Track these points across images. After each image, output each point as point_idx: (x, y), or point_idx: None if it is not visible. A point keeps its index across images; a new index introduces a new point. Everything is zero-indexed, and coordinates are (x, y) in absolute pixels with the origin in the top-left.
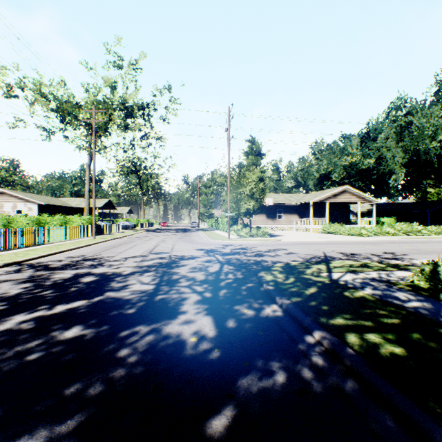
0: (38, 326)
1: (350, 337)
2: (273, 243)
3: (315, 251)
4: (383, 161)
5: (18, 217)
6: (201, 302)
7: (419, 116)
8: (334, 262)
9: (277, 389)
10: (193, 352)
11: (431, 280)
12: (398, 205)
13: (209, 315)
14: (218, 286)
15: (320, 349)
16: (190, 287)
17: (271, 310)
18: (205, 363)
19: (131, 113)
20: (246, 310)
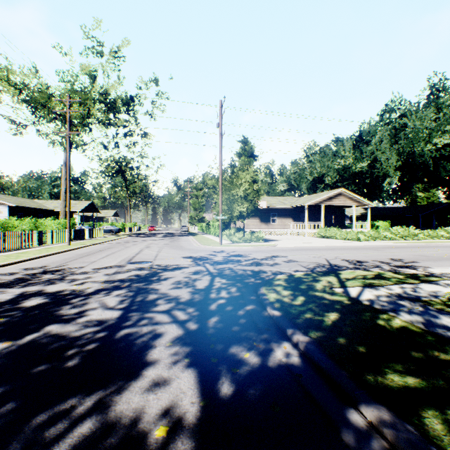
0: None
1: (429, 420)
2: (269, 249)
3: (317, 258)
4: (377, 164)
5: None
6: (182, 340)
7: (414, 118)
8: (344, 272)
9: None
10: None
11: None
12: (391, 209)
13: (192, 368)
14: (207, 310)
15: (384, 449)
16: (169, 313)
17: (284, 353)
18: None
19: (114, 107)
20: (247, 355)
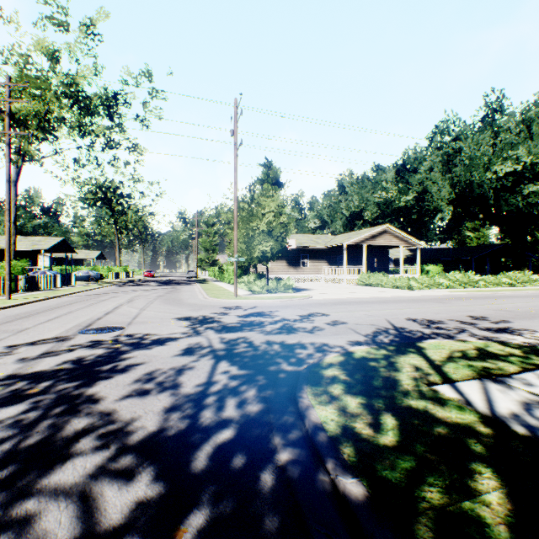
0: None
1: None
2: (302, 302)
3: (372, 318)
4: (427, 196)
5: None
6: None
7: (470, 142)
8: (426, 344)
9: None
10: None
11: None
12: (439, 251)
13: None
14: (186, 475)
15: None
16: (83, 496)
17: None
18: None
19: (88, 106)
20: None
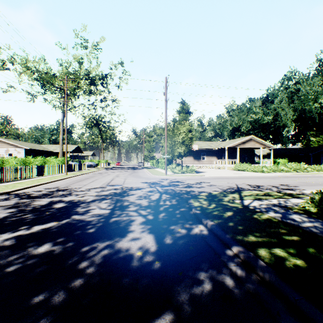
0: (18, 243)
1: (261, 251)
2: (198, 178)
3: (230, 184)
4: (279, 117)
5: (10, 159)
6: (145, 223)
7: (305, 85)
8: (244, 191)
9: (206, 295)
10: (139, 264)
11: (319, 205)
12: (289, 150)
13: (151, 234)
14: (158, 210)
15: (238, 261)
16: (137, 211)
17: (199, 229)
18: (148, 273)
19: (94, 82)
20: (179, 229)
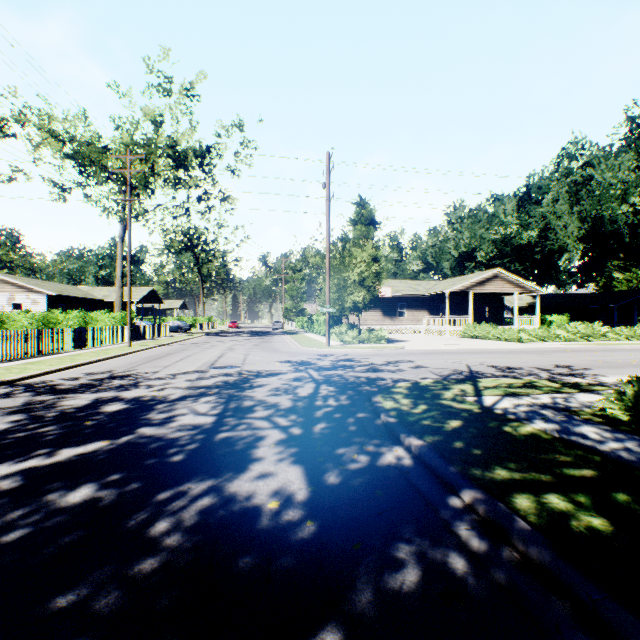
0: (27, 484)
1: (520, 500)
2: (392, 352)
3: (455, 364)
4: (551, 233)
5: (16, 315)
6: (286, 442)
7: (603, 168)
8: (484, 380)
9: (409, 591)
10: (272, 527)
11: (635, 407)
12: (572, 297)
13: (298, 465)
14: (312, 417)
15: (474, 520)
16: (269, 420)
17: (394, 455)
18: (291, 546)
19: (184, 161)
20: (355, 456)
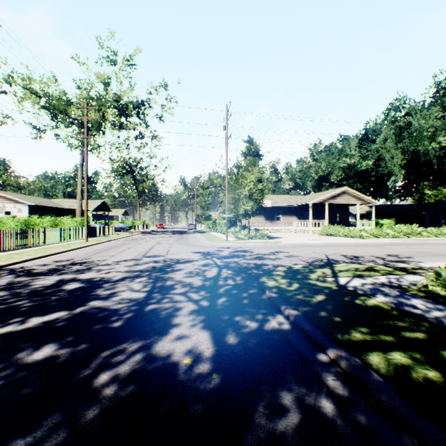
0: (3, 345)
1: (372, 357)
2: (272, 245)
3: (316, 254)
4: (382, 162)
5: (6, 219)
6: (197, 312)
7: (418, 117)
8: (338, 265)
9: (292, 431)
10: (187, 379)
11: None
12: (396, 207)
13: (206, 329)
14: (216, 293)
15: (338, 372)
16: (185, 295)
17: (276, 322)
18: (201, 394)
19: (126, 111)
20: (248, 322)
